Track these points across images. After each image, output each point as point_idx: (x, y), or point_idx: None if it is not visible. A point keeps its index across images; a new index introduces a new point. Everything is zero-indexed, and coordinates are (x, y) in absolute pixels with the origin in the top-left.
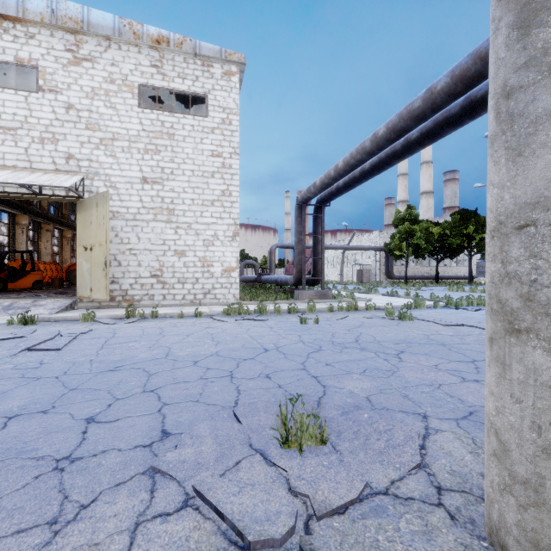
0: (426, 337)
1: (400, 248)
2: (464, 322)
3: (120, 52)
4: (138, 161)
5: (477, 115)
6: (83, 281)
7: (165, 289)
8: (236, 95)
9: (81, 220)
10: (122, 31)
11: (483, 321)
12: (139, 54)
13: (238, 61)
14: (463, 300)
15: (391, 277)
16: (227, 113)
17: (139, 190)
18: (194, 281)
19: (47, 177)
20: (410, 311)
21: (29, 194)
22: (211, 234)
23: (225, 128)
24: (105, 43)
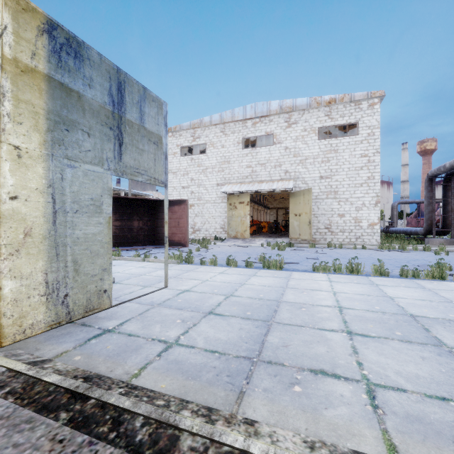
0: None
1: None
2: None
3: (309, 114)
4: (318, 168)
5: None
6: (294, 231)
7: (332, 235)
8: (377, 116)
9: (292, 202)
10: (311, 104)
11: None
12: (318, 112)
13: (379, 96)
14: None
15: None
16: (371, 129)
17: (318, 183)
18: (349, 231)
19: (280, 184)
20: None
21: (270, 191)
22: (360, 203)
23: (369, 139)
24: (302, 112)
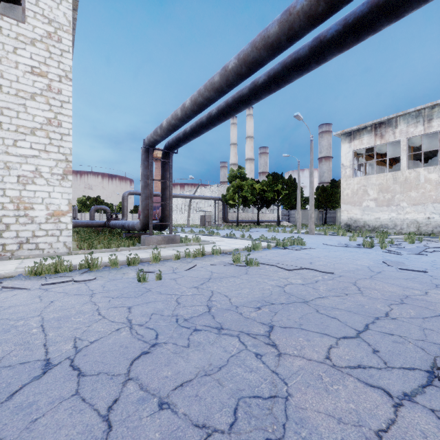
0: (283, 291)
1: (234, 199)
2: (301, 264)
3: None
4: None
5: (323, 60)
6: None
7: None
8: (68, 9)
9: None
10: None
11: (313, 261)
12: None
13: None
14: (286, 240)
15: (226, 221)
16: (55, 27)
17: None
18: (2, 227)
19: None
20: (251, 253)
21: None
22: (30, 169)
23: (51, 44)
24: None
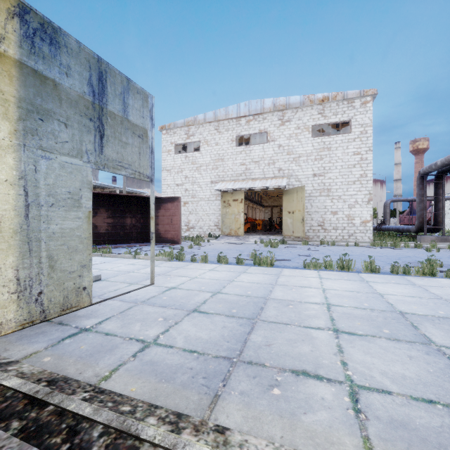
0: None
1: None
2: None
3: (302, 112)
4: (311, 166)
5: None
6: (288, 228)
7: (325, 233)
8: (370, 114)
9: (286, 199)
10: (304, 102)
11: None
12: (311, 110)
13: (371, 94)
14: None
15: None
16: (364, 127)
17: (311, 181)
18: (342, 228)
19: (274, 181)
20: None
21: (264, 189)
22: (353, 201)
23: (362, 137)
24: (295, 110)
